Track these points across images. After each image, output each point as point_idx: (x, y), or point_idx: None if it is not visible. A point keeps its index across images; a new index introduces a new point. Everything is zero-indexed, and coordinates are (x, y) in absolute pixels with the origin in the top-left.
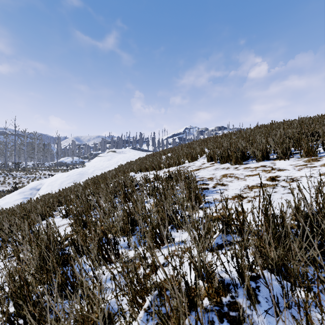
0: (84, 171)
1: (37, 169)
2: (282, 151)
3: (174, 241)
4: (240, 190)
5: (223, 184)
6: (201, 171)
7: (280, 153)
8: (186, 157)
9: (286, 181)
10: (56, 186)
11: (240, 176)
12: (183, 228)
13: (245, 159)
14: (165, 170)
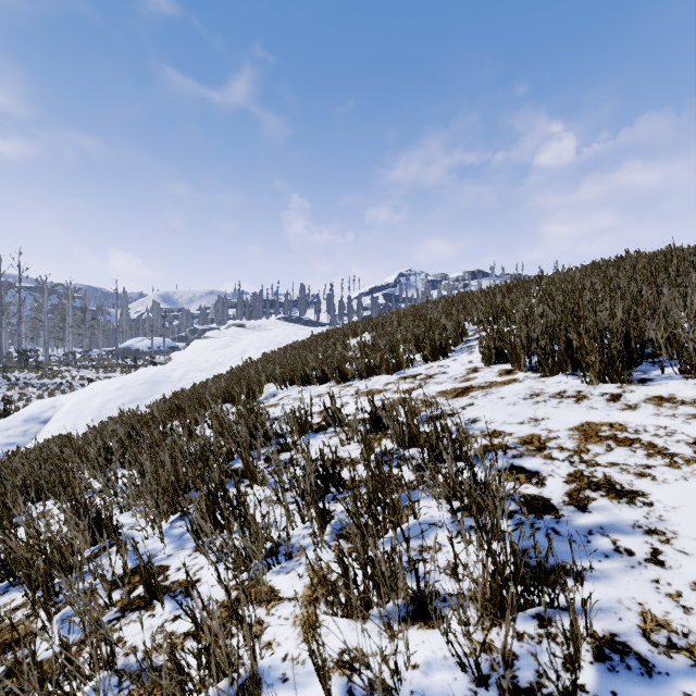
0: (162, 376)
1: (69, 366)
2: None
3: None
4: None
5: (612, 484)
6: (480, 400)
7: None
8: (415, 346)
9: None
10: (89, 412)
11: (671, 444)
12: None
13: (630, 363)
14: (358, 385)
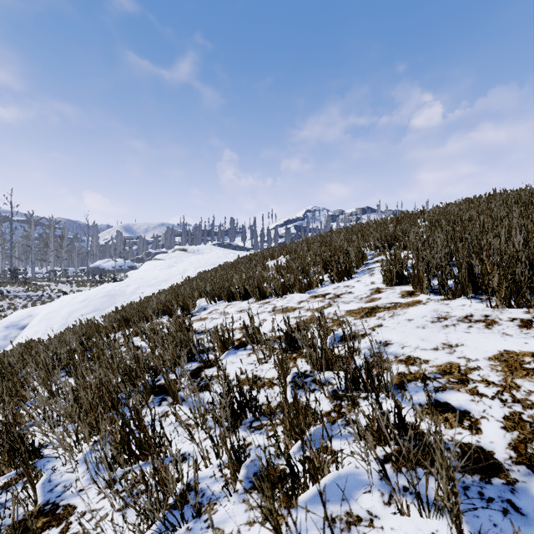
0: (118, 290)
1: (50, 281)
2: None
3: None
4: None
5: None
6: (388, 321)
7: None
8: (323, 268)
9: None
10: (58, 320)
11: None
12: None
13: (531, 288)
14: (275, 303)
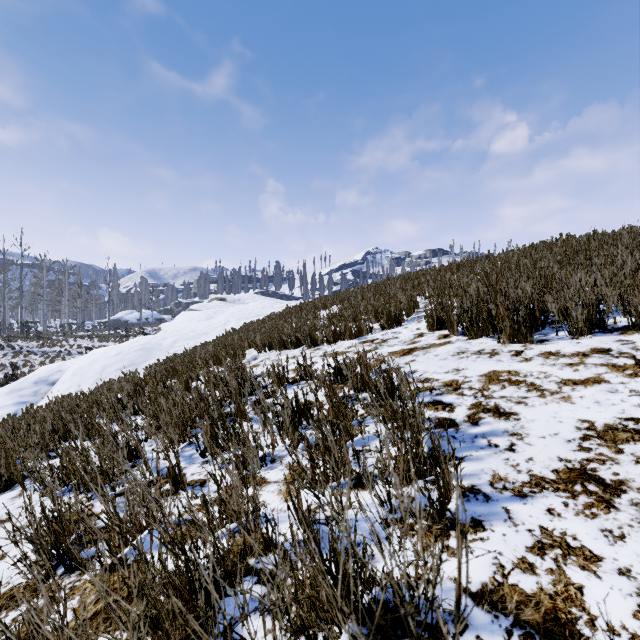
0: (154, 343)
1: (66, 336)
2: None
3: None
4: (575, 445)
5: (498, 409)
6: (420, 357)
7: None
8: (375, 317)
9: None
10: (91, 375)
11: (545, 383)
12: None
13: (535, 328)
14: (326, 348)
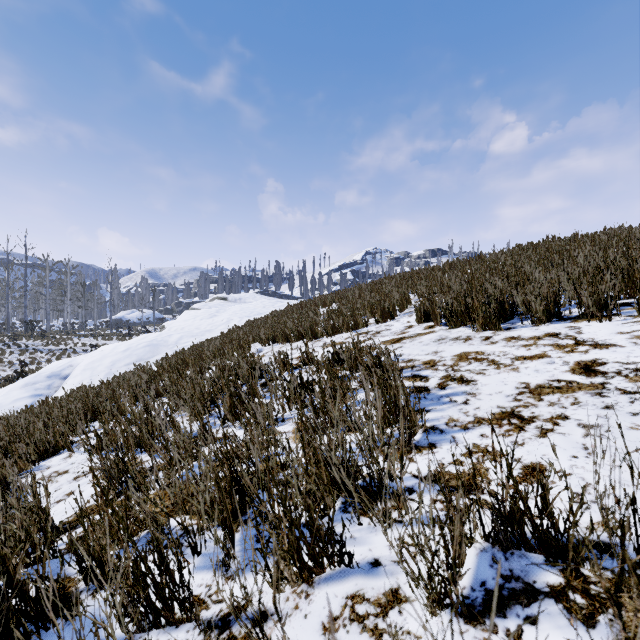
0: (160, 340)
1: (70, 335)
2: (595, 299)
3: (353, 559)
4: (511, 398)
5: (462, 378)
6: (407, 344)
7: (591, 305)
8: (371, 312)
9: (627, 376)
10: (102, 370)
11: (502, 359)
12: (376, 517)
13: (505, 318)
14: (325, 340)
